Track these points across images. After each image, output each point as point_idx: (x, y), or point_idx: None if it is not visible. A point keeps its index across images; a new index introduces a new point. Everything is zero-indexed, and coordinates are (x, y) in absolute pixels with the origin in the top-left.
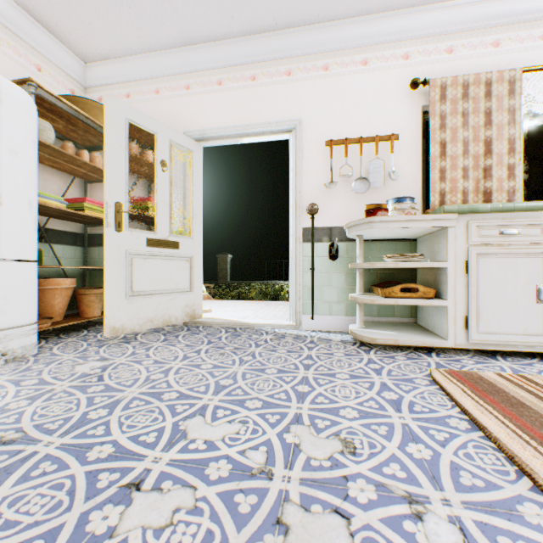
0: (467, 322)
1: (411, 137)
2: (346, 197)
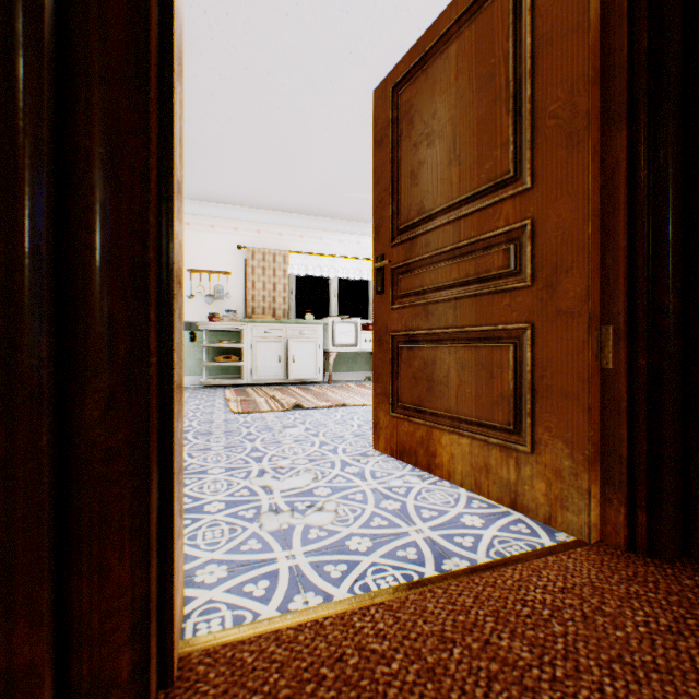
0: (252, 372)
1: (240, 275)
2: (202, 304)
